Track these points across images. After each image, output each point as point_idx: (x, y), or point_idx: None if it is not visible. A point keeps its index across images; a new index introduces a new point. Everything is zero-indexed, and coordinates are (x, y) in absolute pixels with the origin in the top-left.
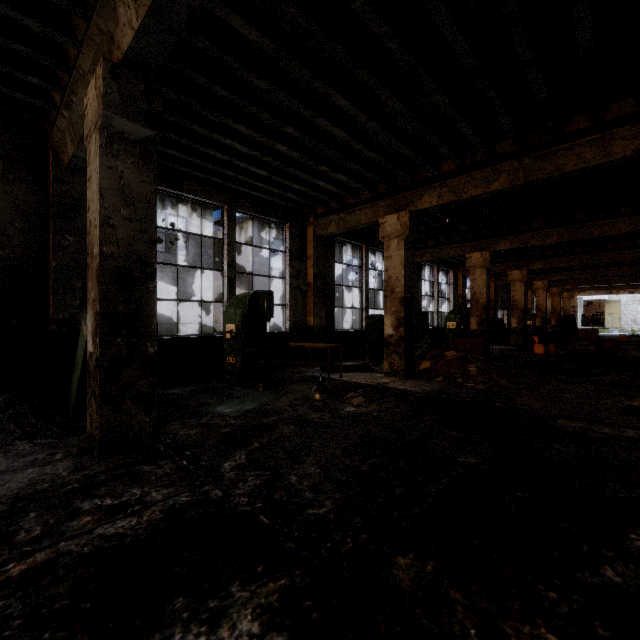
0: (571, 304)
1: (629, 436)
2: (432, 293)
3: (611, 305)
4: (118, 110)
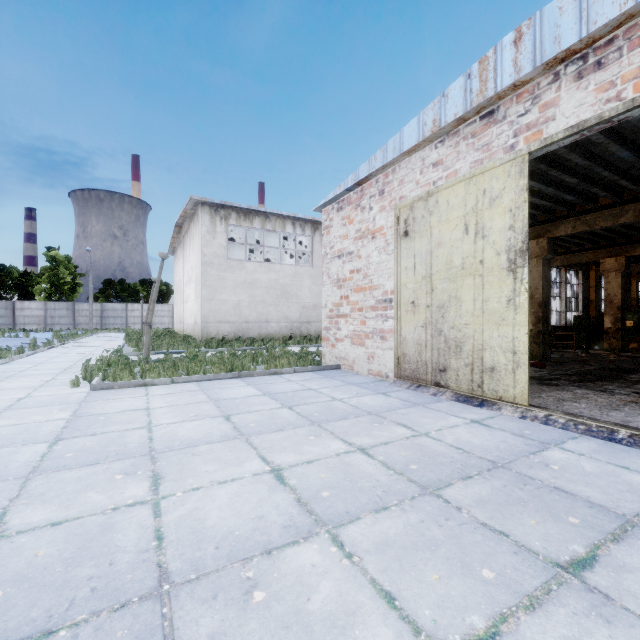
0: None
1: None
2: None
3: None
4: (549, 253)
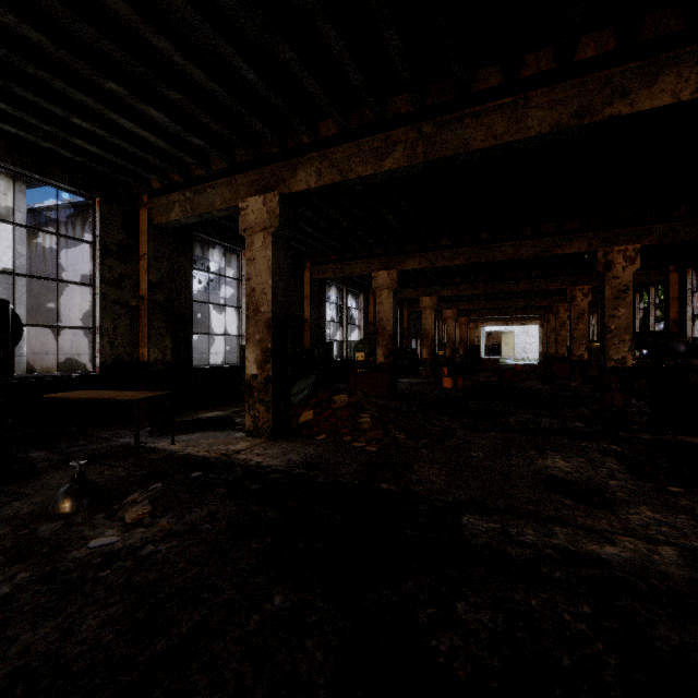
0: (476, 334)
1: (561, 546)
2: (340, 319)
3: (507, 336)
4: None
